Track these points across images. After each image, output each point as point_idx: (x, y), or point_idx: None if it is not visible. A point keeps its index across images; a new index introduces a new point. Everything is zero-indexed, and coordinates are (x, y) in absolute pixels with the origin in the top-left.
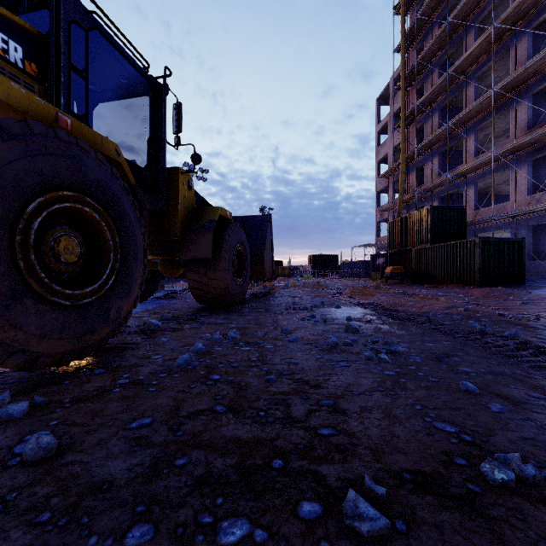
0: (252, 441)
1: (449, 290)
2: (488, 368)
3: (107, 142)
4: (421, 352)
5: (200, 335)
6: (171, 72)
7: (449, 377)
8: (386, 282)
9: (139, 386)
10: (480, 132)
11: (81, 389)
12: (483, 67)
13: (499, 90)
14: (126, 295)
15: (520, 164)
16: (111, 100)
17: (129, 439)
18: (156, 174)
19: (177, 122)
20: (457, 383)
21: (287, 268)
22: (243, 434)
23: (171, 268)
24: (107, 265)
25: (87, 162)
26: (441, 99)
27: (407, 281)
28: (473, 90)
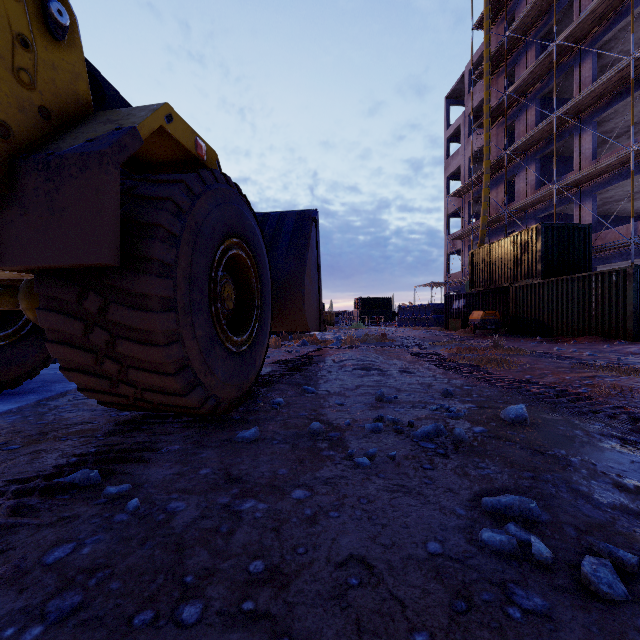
0: None
1: (596, 347)
2: None
3: None
4: None
5: None
6: None
7: None
8: (474, 333)
9: None
10: (597, 128)
11: None
12: (607, 34)
13: None
14: None
15: None
16: None
17: None
18: None
19: None
20: None
21: (331, 313)
22: None
23: None
24: None
25: None
26: (540, 85)
27: (501, 332)
28: (591, 66)
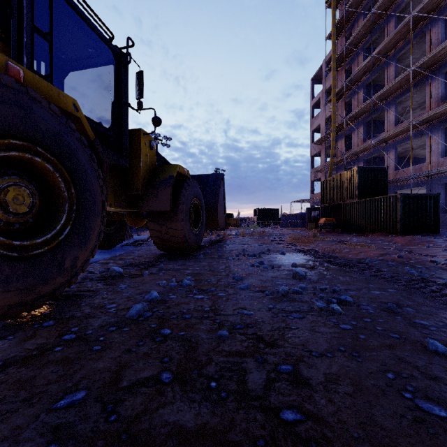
0: (200, 432)
1: (375, 238)
2: (445, 320)
3: (65, 96)
4: (371, 301)
5: (157, 282)
6: (133, 43)
7: (409, 332)
8: (320, 231)
9: (84, 343)
10: (399, 105)
11: (21, 347)
12: (402, 50)
13: (416, 68)
14: (83, 245)
15: (434, 131)
16: (80, 68)
17: (49, 428)
18: (120, 134)
19: (140, 88)
20: (421, 340)
21: (237, 219)
22: (190, 420)
23: (136, 219)
24: (61, 216)
25: (38, 112)
26: (366, 78)
27: (337, 231)
28: (394, 69)
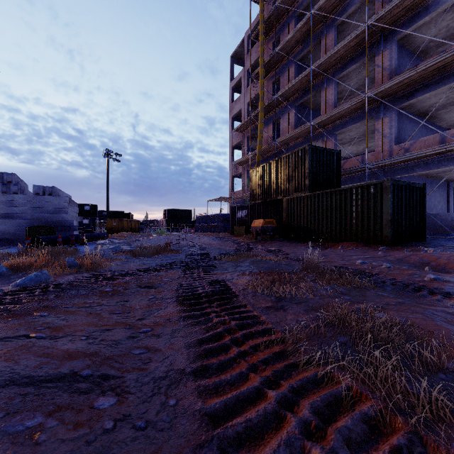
0: None
1: (376, 255)
2: None
3: None
4: None
5: None
6: None
7: None
8: (255, 239)
9: None
10: None
11: None
12: (344, 14)
13: (371, 26)
14: None
15: (387, 112)
16: None
17: None
18: None
19: None
20: None
21: (136, 221)
22: None
23: None
24: None
25: None
26: (298, 50)
27: (275, 237)
28: (333, 38)
